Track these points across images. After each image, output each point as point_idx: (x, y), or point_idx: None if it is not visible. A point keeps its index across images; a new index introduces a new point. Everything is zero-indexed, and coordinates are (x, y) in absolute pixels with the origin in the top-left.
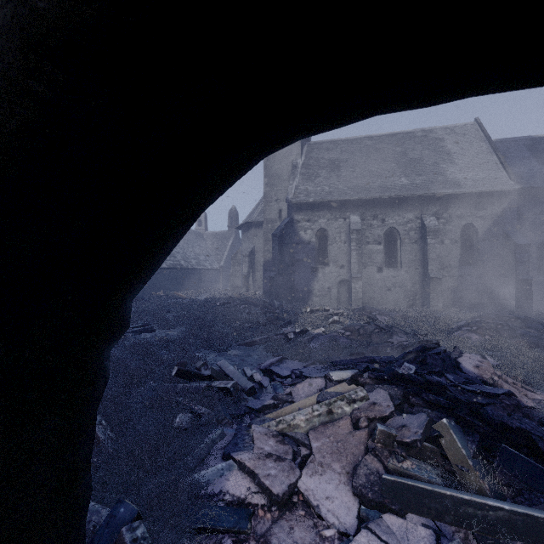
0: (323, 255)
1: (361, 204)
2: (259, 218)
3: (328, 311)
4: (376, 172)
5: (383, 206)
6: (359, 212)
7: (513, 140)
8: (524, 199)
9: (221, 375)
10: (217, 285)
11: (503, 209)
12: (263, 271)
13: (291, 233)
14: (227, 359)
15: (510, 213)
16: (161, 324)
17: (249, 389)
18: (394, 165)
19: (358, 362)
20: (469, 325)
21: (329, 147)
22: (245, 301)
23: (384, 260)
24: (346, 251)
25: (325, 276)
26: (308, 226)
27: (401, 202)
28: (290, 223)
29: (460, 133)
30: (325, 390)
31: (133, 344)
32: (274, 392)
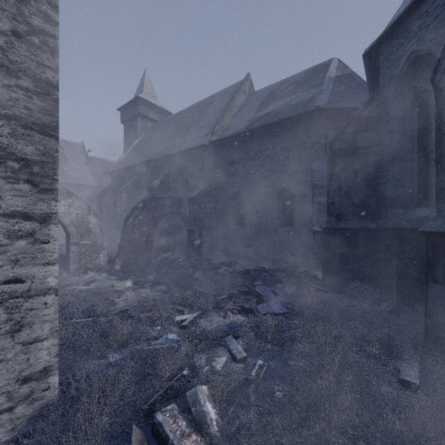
0: None
1: None
2: None
3: None
4: None
5: None
6: None
7: (99, 159)
8: (100, 190)
9: None
10: None
11: (91, 193)
12: None
13: None
14: None
15: (94, 196)
16: None
17: None
18: None
19: None
20: (64, 244)
21: None
22: None
23: None
24: None
25: None
26: None
27: None
28: None
29: (73, 148)
30: None
31: None
32: None
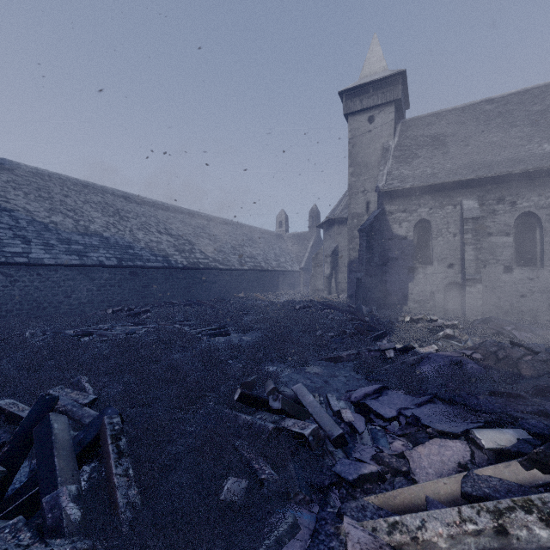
0: (424, 252)
1: (479, 185)
2: (343, 213)
3: (435, 321)
4: (500, 141)
5: (514, 185)
6: (475, 196)
7: None
8: None
9: (296, 407)
10: (297, 287)
11: None
12: (348, 272)
13: (382, 227)
14: (305, 379)
15: None
16: (237, 327)
17: (336, 438)
18: (530, 129)
19: (514, 411)
20: None
21: (430, 121)
22: (327, 305)
23: (514, 256)
24: (456, 246)
25: (426, 278)
26: (404, 217)
27: (543, 177)
28: (380, 215)
29: None
30: (474, 470)
31: (201, 350)
32: (375, 445)
